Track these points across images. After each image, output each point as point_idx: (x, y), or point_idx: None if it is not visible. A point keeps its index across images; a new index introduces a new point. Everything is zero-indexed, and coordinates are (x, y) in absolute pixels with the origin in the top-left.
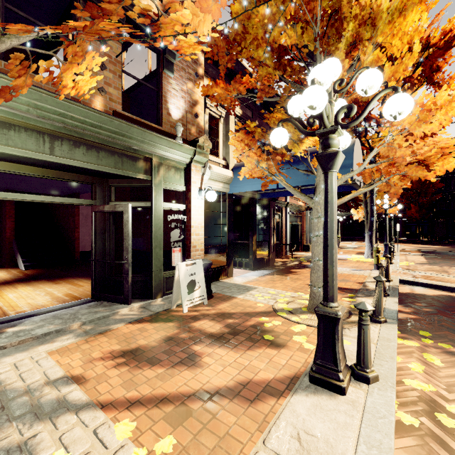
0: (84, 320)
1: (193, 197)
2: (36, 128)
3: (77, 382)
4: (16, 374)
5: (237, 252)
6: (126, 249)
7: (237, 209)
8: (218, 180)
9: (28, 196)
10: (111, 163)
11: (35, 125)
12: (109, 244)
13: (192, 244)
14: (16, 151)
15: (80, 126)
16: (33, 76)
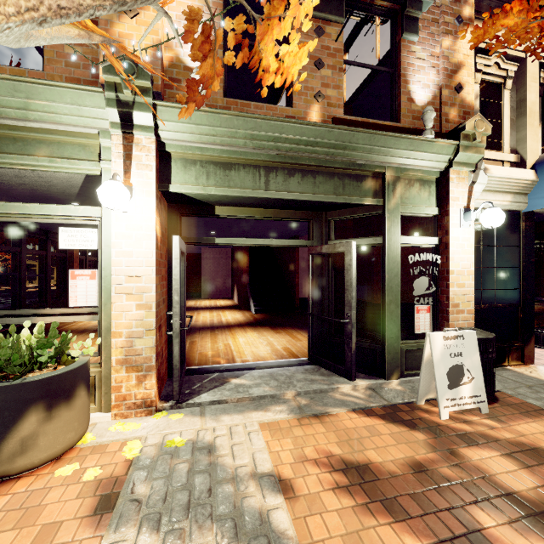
0: (298, 389)
1: (453, 223)
2: (253, 162)
3: (284, 492)
4: (229, 443)
5: (538, 317)
6: (348, 303)
7: (538, 240)
8: (501, 191)
9: (248, 240)
10: (330, 188)
11: (252, 159)
12: (327, 294)
13: (450, 301)
14: (236, 191)
15: (294, 148)
16: (250, 104)
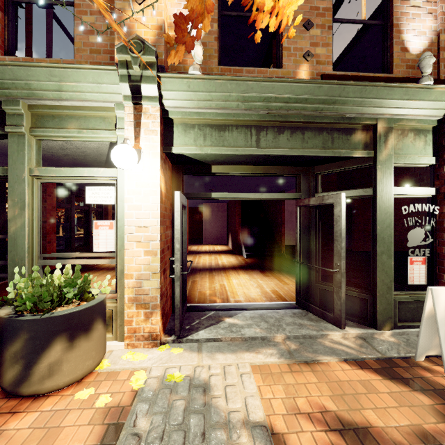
0: (288, 333)
1: None
2: (245, 123)
3: None
4: (222, 384)
5: None
6: (337, 253)
7: None
8: None
9: (241, 195)
10: (319, 143)
11: (244, 120)
12: (314, 244)
13: None
14: (229, 150)
15: (284, 106)
16: (242, 70)
